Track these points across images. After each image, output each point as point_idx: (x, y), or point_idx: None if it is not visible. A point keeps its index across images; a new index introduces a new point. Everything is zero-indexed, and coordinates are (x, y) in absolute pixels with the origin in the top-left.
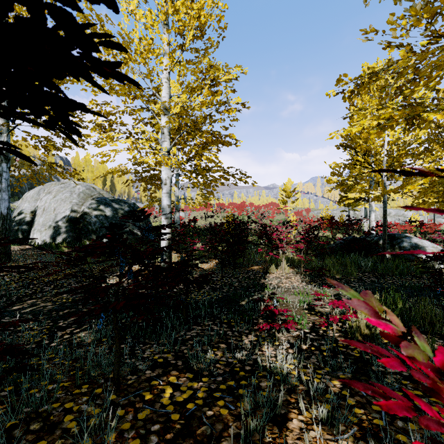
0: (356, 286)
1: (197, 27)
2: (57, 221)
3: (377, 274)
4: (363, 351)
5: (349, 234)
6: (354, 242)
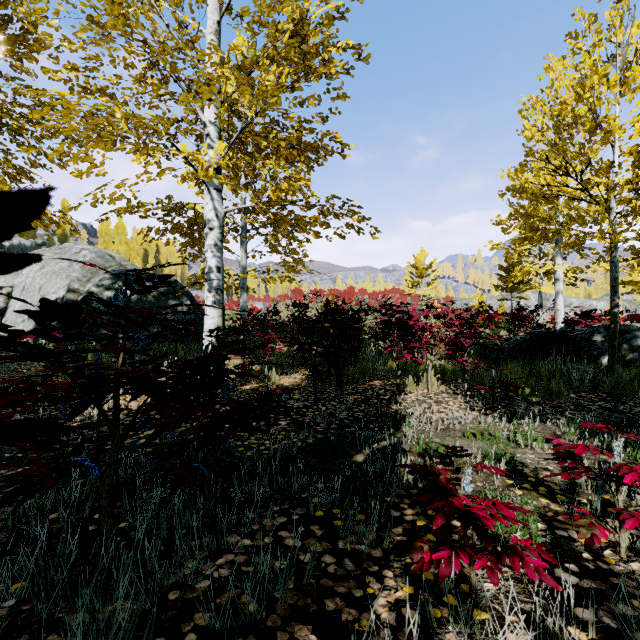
0: (580, 419)
1: None
2: None
3: (604, 394)
4: None
5: (542, 325)
6: (549, 338)
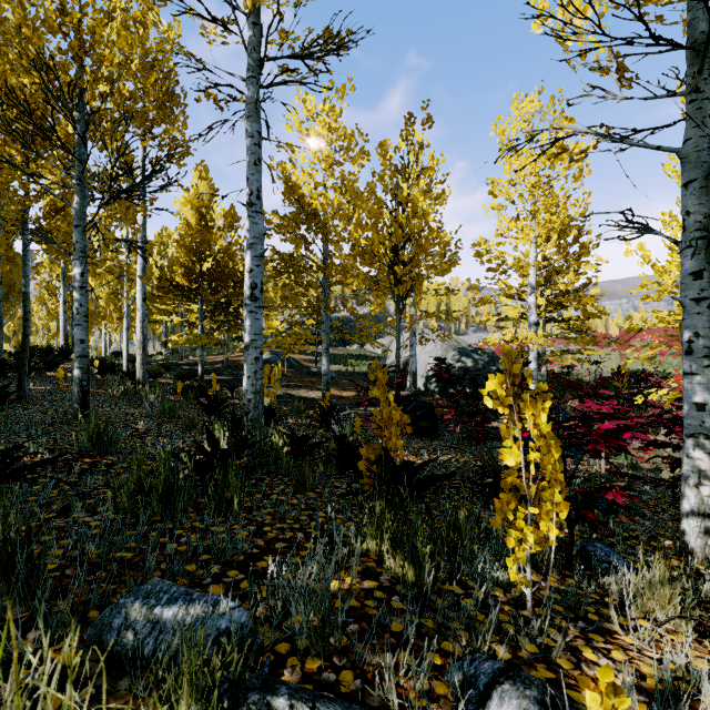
0: None
1: (561, 225)
2: (428, 372)
3: None
4: (651, 470)
5: None
6: None
